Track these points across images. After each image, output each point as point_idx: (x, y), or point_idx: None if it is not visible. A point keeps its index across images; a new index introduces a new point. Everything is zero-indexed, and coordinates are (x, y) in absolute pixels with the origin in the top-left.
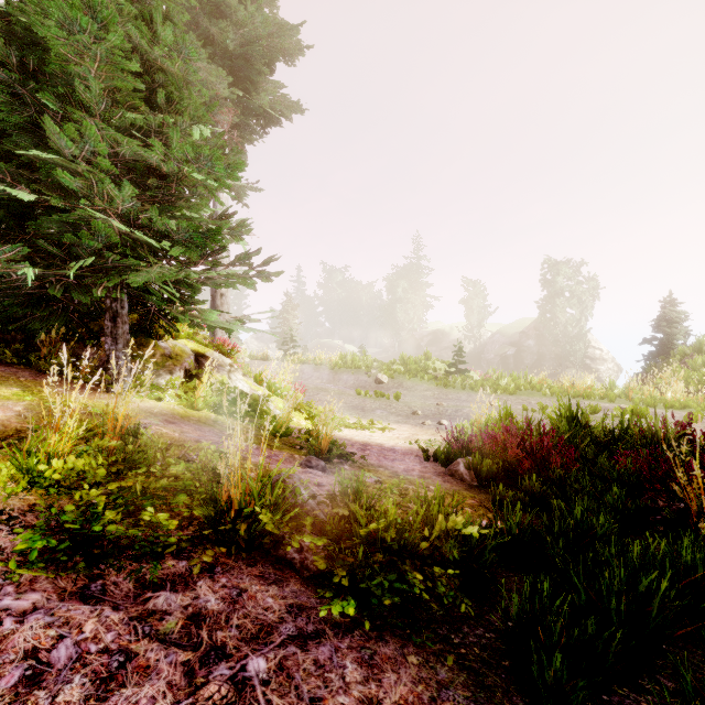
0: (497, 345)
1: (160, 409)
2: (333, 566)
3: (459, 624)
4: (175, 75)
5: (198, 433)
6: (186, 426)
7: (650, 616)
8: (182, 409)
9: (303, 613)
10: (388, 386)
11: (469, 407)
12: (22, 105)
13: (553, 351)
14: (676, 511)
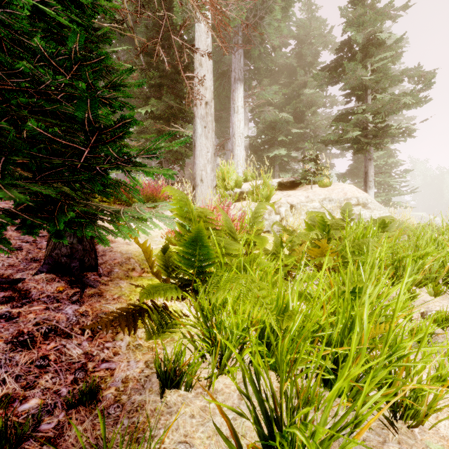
0: None
1: None
2: None
3: None
4: (391, 150)
5: None
6: None
7: None
8: None
9: None
10: None
11: None
12: None
13: None
14: None
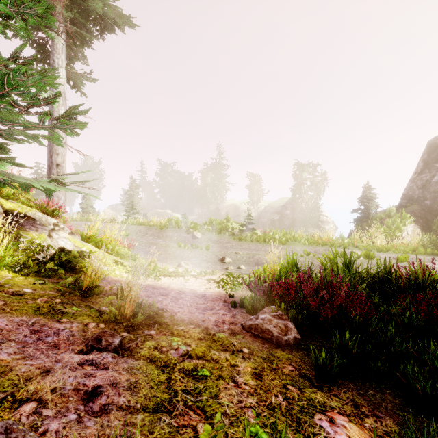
0: (268, 213)
1: None
2: None
3: None
4: None
5: None
6: None
7: None
8: None
9: None
10: (201, 240)
11: (258, 254)
12: None
13: (300, 217)
14: None
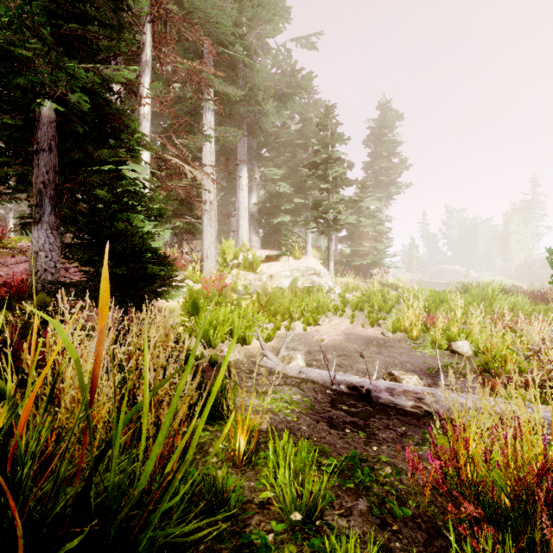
0: None
1: None
2: None
3: None
4: (379, 218)
5: None
6: None
7: None
8: None
9: None
10: None
11: None
12: (358, 234)
13: None
14: None
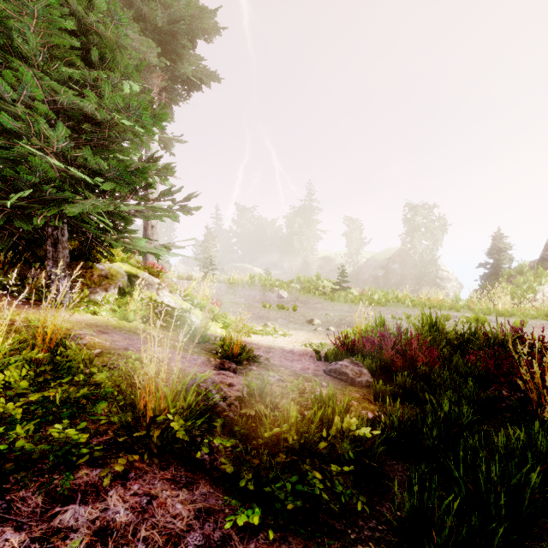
0: (370, 268)
1: (95, 321)
2: (239, 469)
3: (354, 517)
4: (109, 38)
5: (128, 342)
6: (117, 336)
7: (523, 506)
8: (115, 321)
9: (211, 517)
10: (287, 300)
11: (351, 316)
12: None
13: (412, 273)
14: (517, 400)
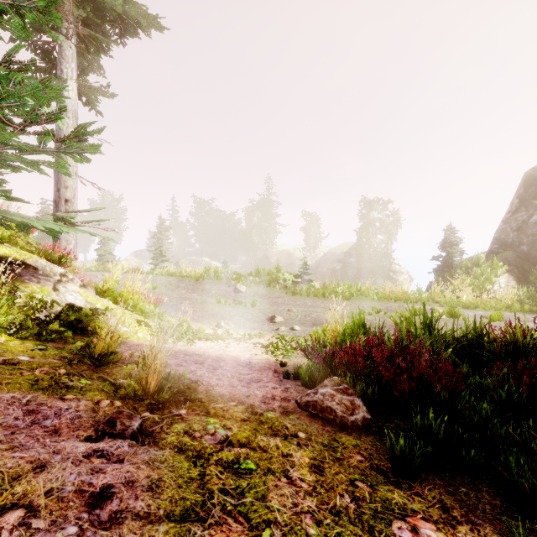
0: (328, 262)
1: None
2: None
3: None
4: None
5: None
6: None
7: None
8: None
9: None
10: (245, 294)
11: (316, 311)
12: None
13: (368, 266)
14: None
